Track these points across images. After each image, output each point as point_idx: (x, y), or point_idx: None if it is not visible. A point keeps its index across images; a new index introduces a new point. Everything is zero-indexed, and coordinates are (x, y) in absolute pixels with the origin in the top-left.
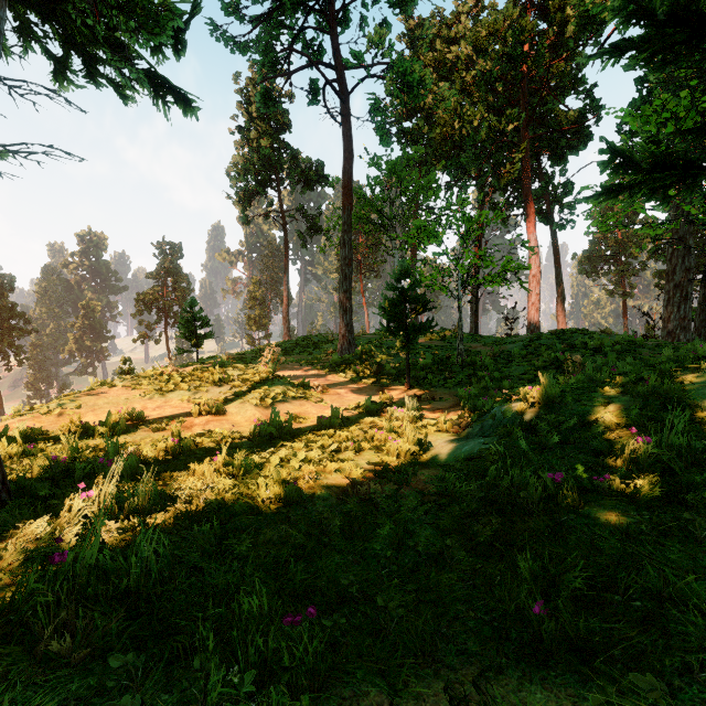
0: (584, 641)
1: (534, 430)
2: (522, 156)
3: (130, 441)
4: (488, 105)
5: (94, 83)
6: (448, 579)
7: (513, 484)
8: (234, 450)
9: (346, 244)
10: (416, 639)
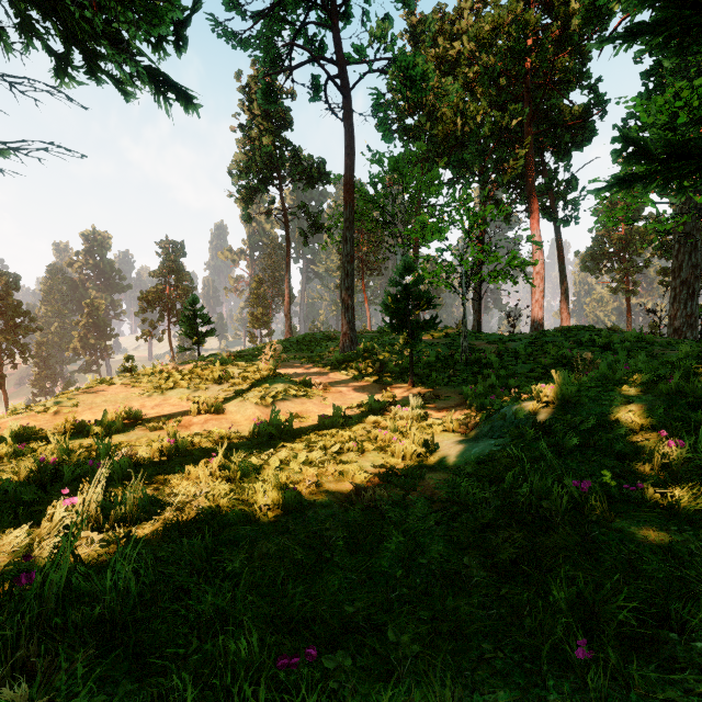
0: (639, 693)
1: (549, 432)
2: (525, 151)
3: (126, 441)
4: (491, 101)
5: (95, 80)
6: (467, 605)
7: (532, 492)
8: (232, 451)
9: (348, 241)
10: (435, 685)
